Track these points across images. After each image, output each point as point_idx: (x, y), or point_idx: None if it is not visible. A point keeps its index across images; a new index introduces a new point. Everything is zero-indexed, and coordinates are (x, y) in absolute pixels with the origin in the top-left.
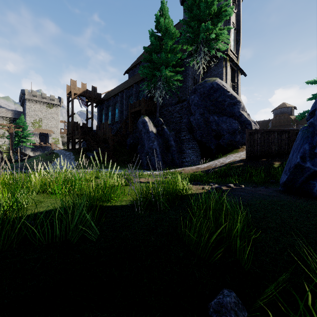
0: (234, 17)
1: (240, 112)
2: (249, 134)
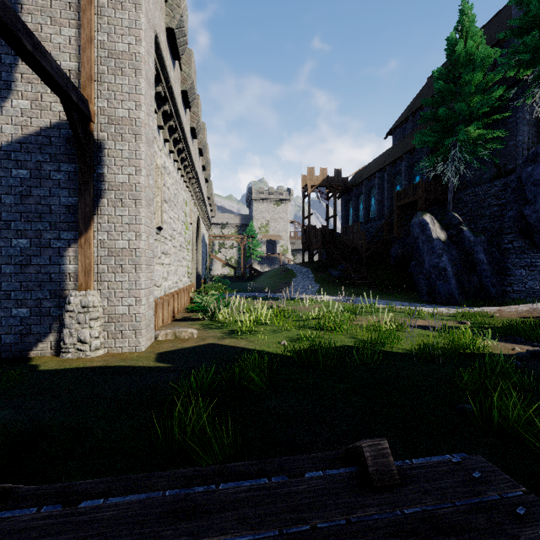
0: None
1: None
2: None
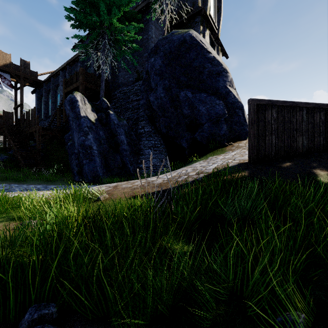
0: None
1: (227, 87)
2: (256, 110)
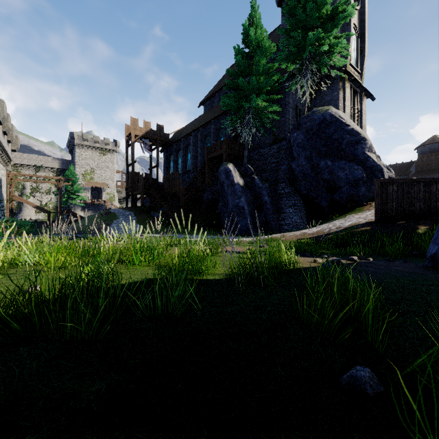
0: (356, 16)
1: (365, 153)
2: (380, 186)
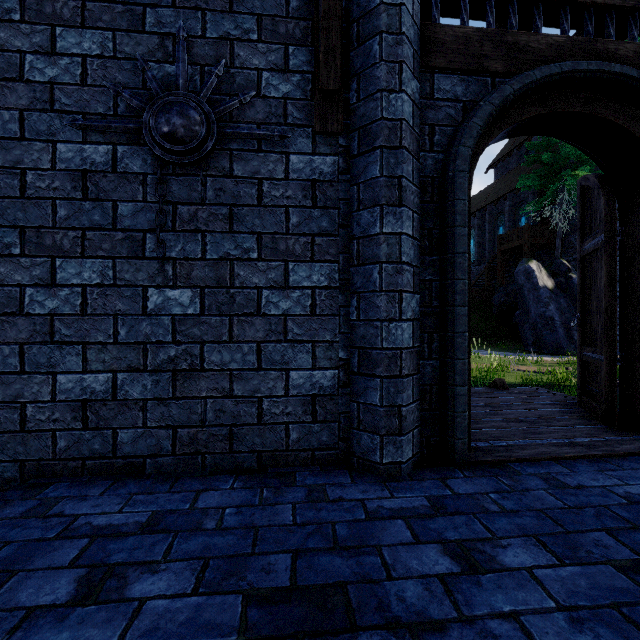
0: None
1: None
2: None
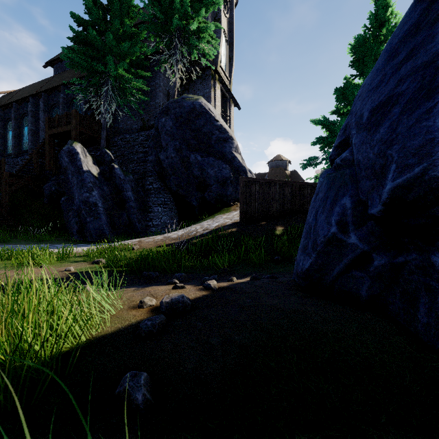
0: (226, 23)
1: (233, 153)
2: (245, 185)
